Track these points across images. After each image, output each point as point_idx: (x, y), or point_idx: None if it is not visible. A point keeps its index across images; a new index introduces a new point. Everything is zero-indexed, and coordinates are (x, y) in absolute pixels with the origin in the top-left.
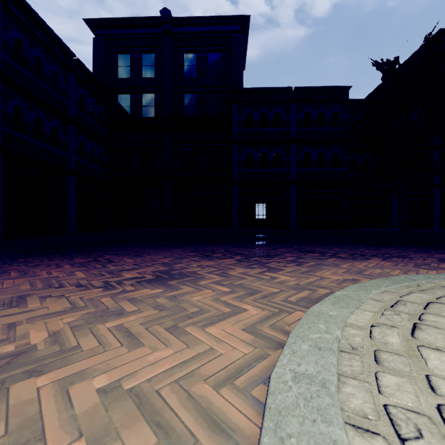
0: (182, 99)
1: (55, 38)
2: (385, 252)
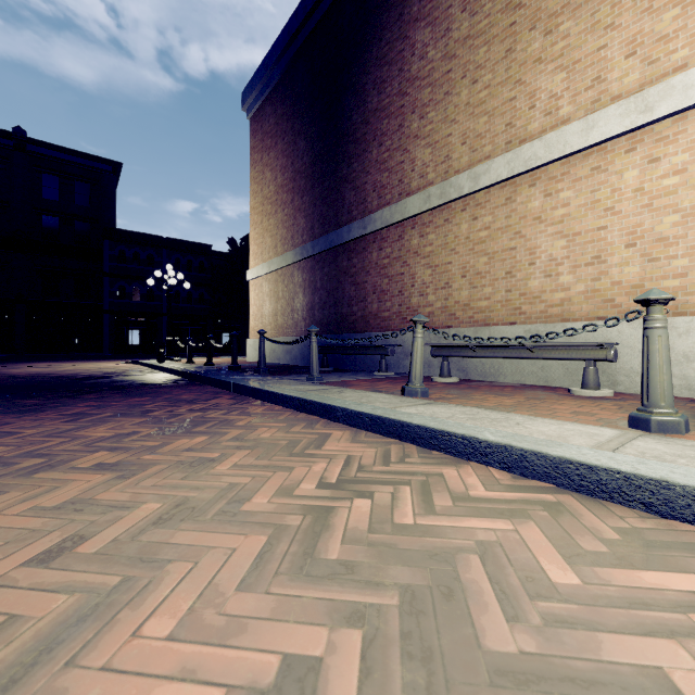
0: (40, 221)
1: None
2: None
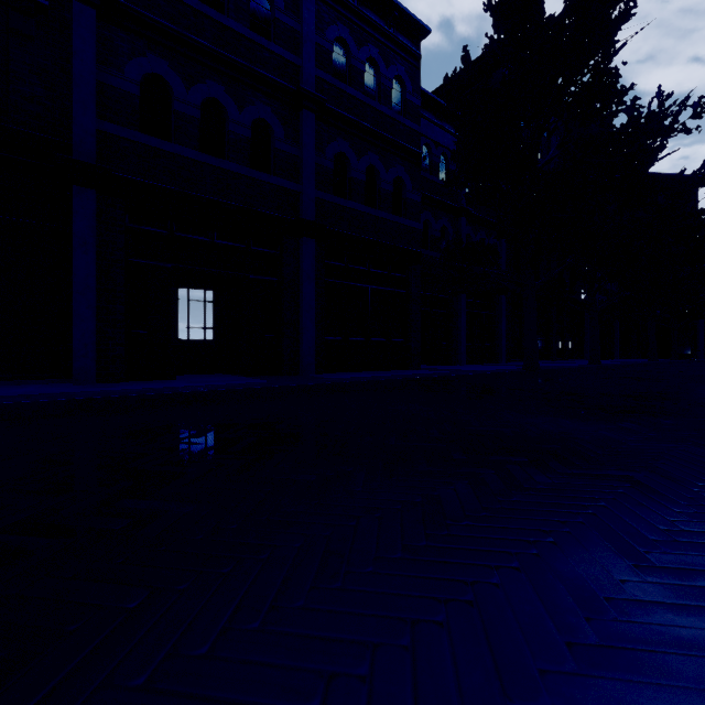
0: None
1: None
2: None
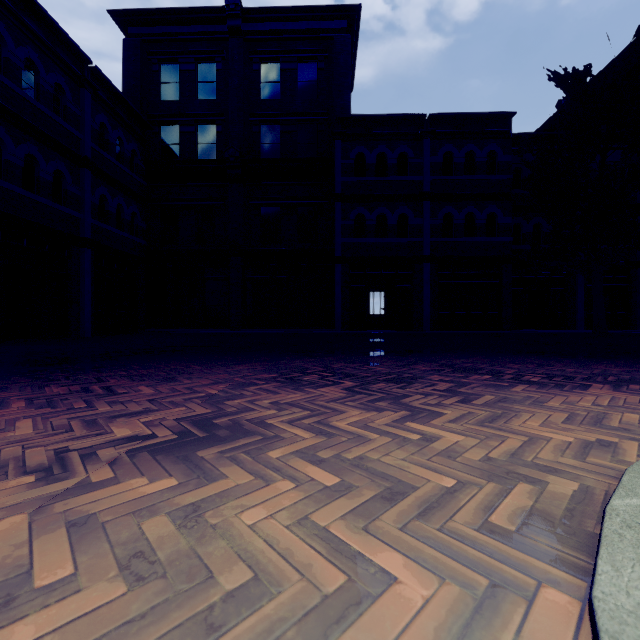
0: (258, 133)
1: (58, 32)
2: (603, 372)
